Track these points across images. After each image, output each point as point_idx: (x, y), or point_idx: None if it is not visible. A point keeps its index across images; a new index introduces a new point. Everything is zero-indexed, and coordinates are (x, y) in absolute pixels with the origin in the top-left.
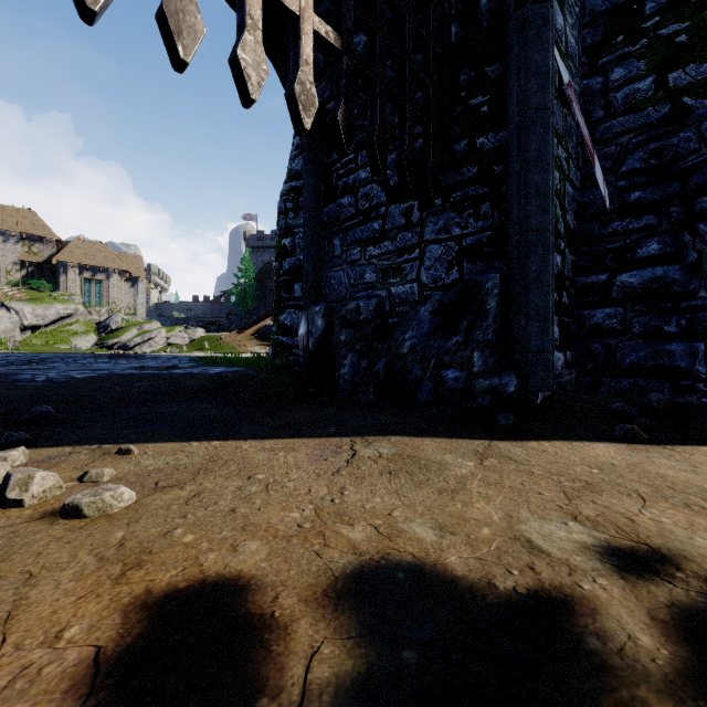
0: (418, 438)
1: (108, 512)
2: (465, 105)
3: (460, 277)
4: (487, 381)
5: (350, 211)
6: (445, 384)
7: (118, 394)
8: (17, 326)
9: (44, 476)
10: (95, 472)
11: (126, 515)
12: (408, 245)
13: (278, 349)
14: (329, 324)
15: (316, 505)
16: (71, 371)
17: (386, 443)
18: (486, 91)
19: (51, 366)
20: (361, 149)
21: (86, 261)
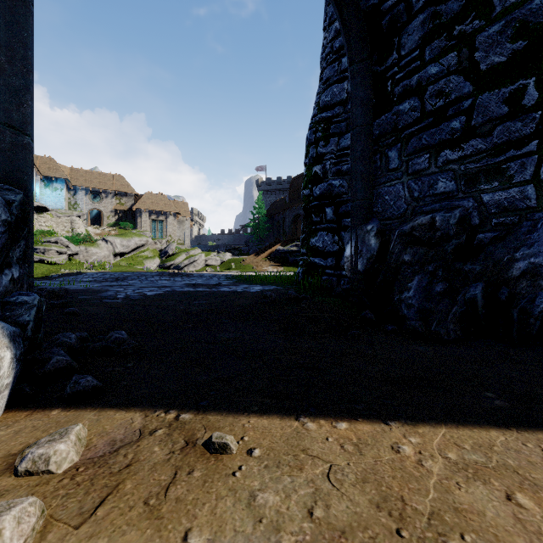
0: None
1: None
2: None
3: None
4: None
5: (413, 116)
6: None
7: (181, 313)
8: (111, 253)
9: None
10: None
11: None
12: (514, 138)
13: (310, 270)
14: (383, 243)
15: None
16: (143, 288)
17: None
18: None
19: (130, 282)
20: (430, 41)
21: (153, 207)
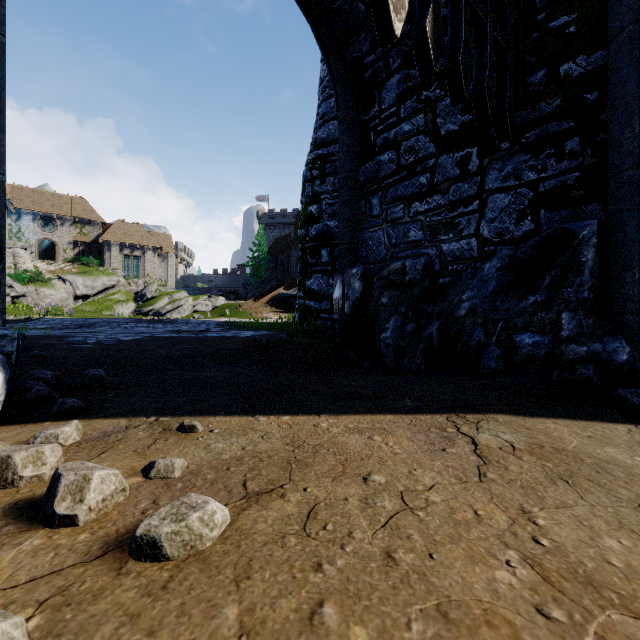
0: (530, 417)
1: (198, 547)
2: (543, 30)
3: (535, 228)
4: (584, 347)
5: (391, 167)
6: (519, 351)
7: (162, 357)
8: (71, 295)
9: (103, 477)
10: (163, 463)
11: (225, 556)
12: (463, 197)
13: (305, 314)
14: (367, 286)
15: (519, 551)
16: (117, 334)
17: (497, 425)
18: (574, 7)
19: (99, 329)
20: (404, 101)
21: (126, 240)
